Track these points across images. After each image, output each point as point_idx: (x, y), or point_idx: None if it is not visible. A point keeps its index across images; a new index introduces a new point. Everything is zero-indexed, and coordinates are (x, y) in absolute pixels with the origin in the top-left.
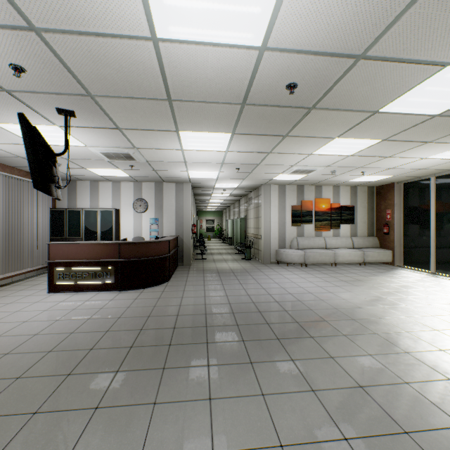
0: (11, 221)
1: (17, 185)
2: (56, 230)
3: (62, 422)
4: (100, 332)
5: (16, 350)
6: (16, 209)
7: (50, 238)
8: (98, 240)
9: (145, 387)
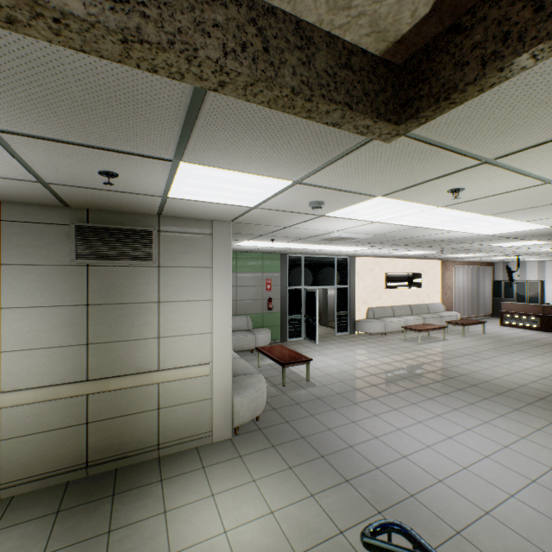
0: (475, 289)
1: (477, 270)
2: (495, 294)
3: (524, 346)
4: (532, 339)
5: (501, 336)
6: (477, 283)
7: (491, 298)
8: (525, 302)
9: (550, 349)
